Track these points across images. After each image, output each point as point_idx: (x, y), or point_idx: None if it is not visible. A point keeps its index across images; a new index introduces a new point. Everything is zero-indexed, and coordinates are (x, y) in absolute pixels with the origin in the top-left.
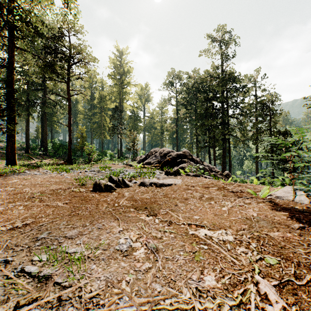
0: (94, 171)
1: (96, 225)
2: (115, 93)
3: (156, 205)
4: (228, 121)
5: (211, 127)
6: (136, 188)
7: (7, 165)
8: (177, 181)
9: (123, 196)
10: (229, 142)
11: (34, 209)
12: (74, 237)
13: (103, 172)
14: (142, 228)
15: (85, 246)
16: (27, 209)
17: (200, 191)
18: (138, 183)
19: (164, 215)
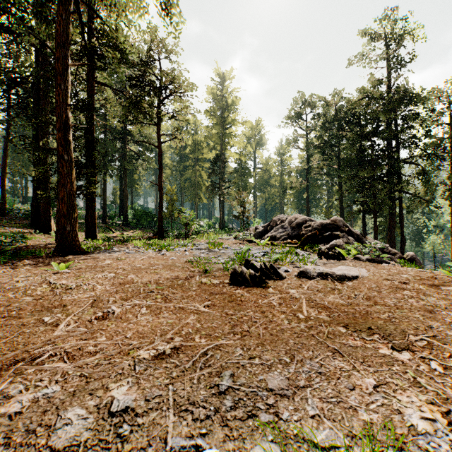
0: (202, 250)
1: (307, 363)
2: (215, 137)
3: (384, 322)
4: (399, 169)
5: (368, 180)
6: (296, 281)
7: (86, 239)
8: (357, 270)
9: (291, 297)
10: (401, 203)
11: (167, 315)
12: (289, 393)
13: (217, 251)
14: (418, 384)
15: (338, 427)
16: (154, 314)
17: (432, 294)
18: (291, 272)
19: (430, 349)
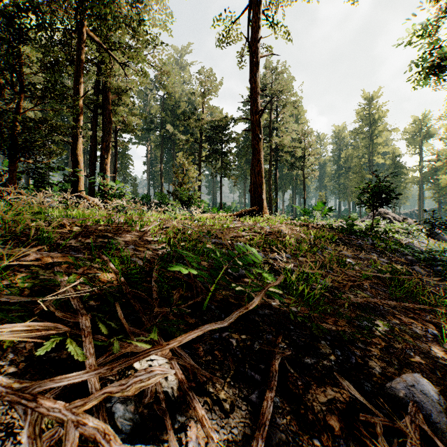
0: None
1: None
2: (361, 149)
3: None
4: None
5: None
6: None
7: None
8: None
9: None
10: None
11: None
12: None
13: None
14: None
15: None
16: None
17: None
18: None
19: None
